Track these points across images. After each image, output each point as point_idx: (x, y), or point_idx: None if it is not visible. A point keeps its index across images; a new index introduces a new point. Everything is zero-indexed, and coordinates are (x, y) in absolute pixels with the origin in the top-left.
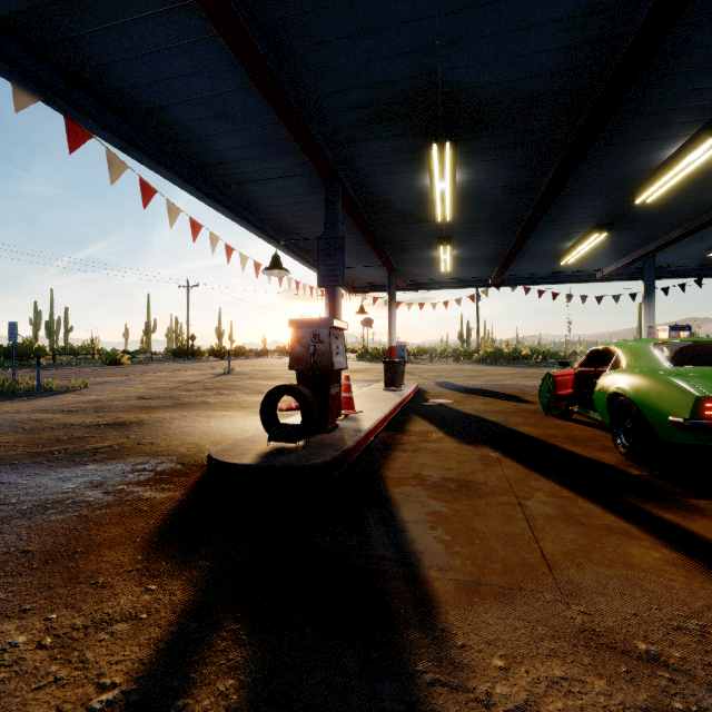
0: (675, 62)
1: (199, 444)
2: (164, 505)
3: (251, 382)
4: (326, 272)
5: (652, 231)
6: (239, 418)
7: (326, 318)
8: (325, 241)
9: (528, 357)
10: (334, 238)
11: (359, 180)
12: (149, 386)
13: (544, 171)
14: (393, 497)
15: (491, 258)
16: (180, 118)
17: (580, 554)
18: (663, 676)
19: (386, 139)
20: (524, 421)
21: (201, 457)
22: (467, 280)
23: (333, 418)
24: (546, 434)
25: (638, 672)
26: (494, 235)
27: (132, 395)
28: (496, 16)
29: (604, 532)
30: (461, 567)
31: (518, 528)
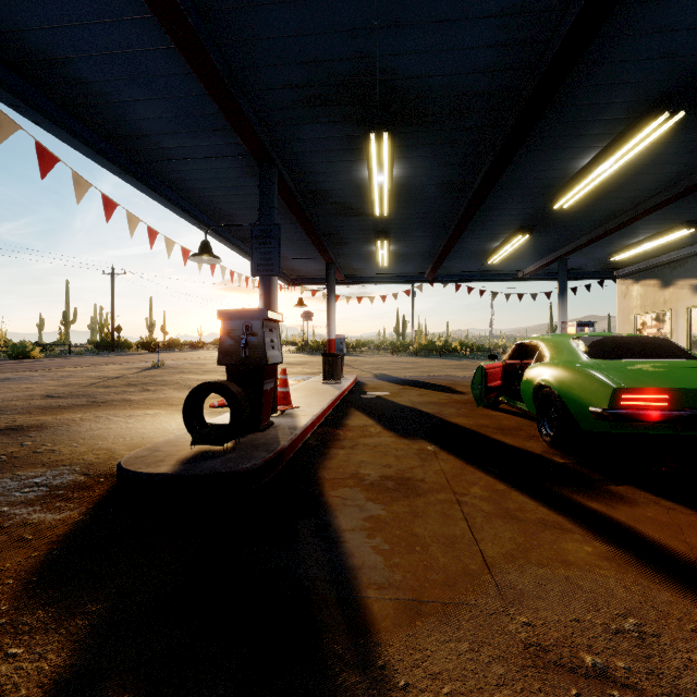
0: (594, 74)
1: (112, 449)
2: (53, 530)
3: (183, 376)
4: (260, 260)
5: (566, 236)
6: (164, 417)
7: (259, 309)
8: (259, 228)
9: (458, 350)
10: (269, 225)
11: (296, 167)
12: (61, 383)
13: (476, 172)
14: (329, 502)
15: (425, 255)
16: (87, 77)
17: (519, 554)
18: (613, 696)
19: (324, 125)
20: (457, 411)
21: (112, 465)
22: (404, 276)
23: (267, 416)
24: (478, 424)
25: (588, 694)
26: (429, 232)
27: (38, 393)
28: (435, 2)
29: (539, 527)
30: (401, 582)
31: (458, 530)
